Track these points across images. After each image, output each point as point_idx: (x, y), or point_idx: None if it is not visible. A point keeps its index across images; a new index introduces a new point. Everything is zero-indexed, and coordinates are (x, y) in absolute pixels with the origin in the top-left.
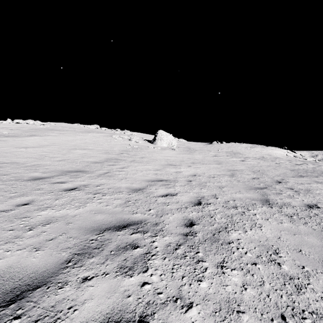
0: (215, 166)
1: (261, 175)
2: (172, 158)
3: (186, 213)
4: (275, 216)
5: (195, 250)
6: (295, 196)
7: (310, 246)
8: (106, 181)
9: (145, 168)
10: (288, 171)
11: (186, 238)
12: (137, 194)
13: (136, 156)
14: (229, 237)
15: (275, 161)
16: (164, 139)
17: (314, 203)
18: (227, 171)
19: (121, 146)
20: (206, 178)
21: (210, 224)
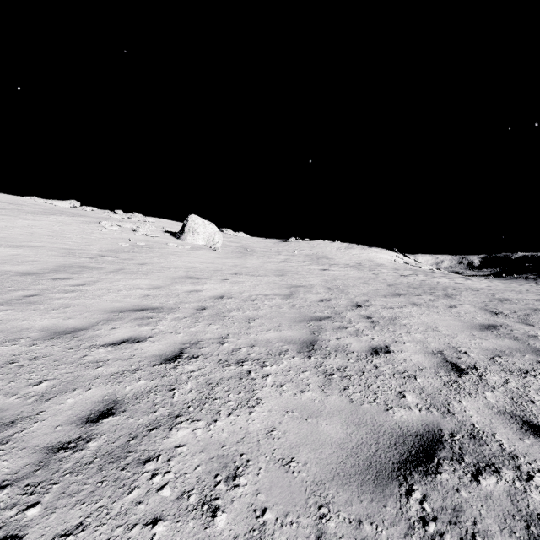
0: (271, 279)
1: (338, 295)
2: (203, 265)
3: (122, 385)
4: (301, 377)
5: (33, 497)
6: (366, 331)
7: (317, 446)
8: (8, 315)
9: (132, 284)
10: (383, 287)
11: (48, 461)
12: (52, 343)
13: (130, 261)
14: (162, 442)
15: (374, 271)
16: (200, 231)
17: (386, 343)
18: (285, 289)
19: (110, 242)
20: (239, 302)
21: (151, 409)
